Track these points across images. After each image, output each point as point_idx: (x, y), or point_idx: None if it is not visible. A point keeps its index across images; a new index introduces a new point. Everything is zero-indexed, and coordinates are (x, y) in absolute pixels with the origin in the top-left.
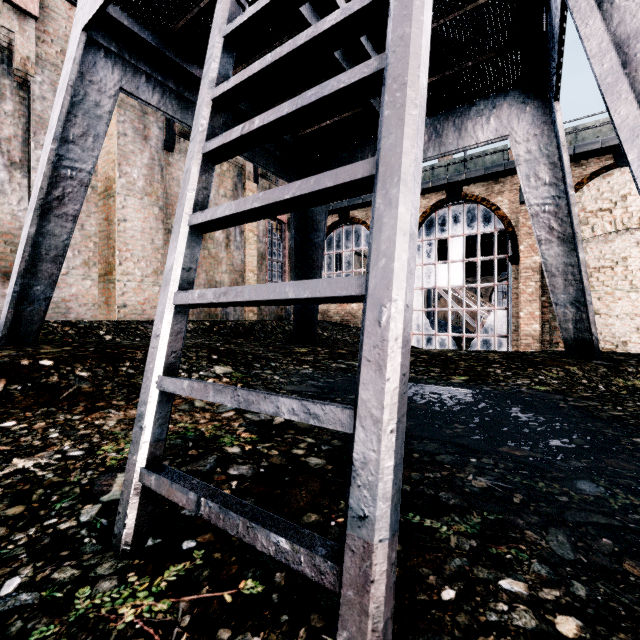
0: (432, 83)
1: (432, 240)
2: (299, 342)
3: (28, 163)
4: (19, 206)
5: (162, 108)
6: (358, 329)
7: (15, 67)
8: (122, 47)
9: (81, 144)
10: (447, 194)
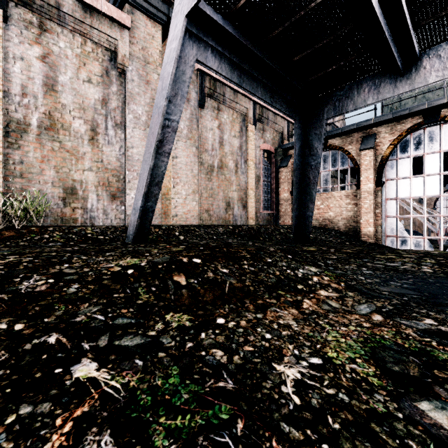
0: (447, 14)
1: (407, 158)
2: (296, 242)
3: (124, 124)
4: (120, 152)
5: (219, 71)
6: (336, 232)
7: (118, 62)
8: (199, 29)
9: (174, 102)
10: (424, 118)
